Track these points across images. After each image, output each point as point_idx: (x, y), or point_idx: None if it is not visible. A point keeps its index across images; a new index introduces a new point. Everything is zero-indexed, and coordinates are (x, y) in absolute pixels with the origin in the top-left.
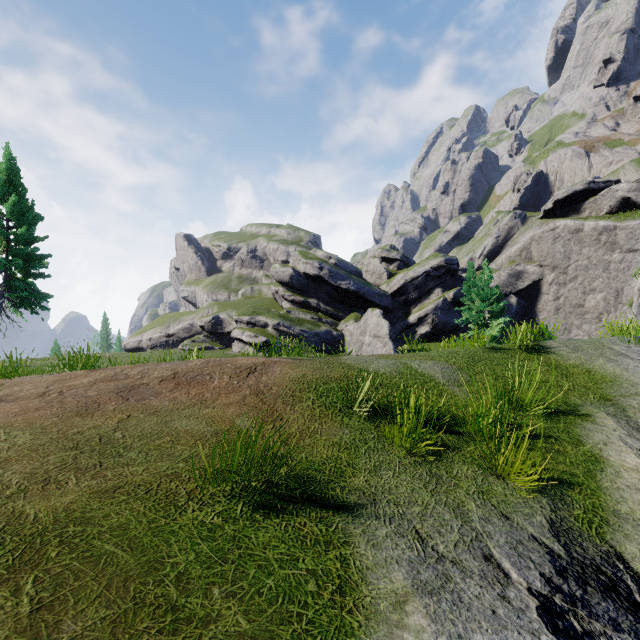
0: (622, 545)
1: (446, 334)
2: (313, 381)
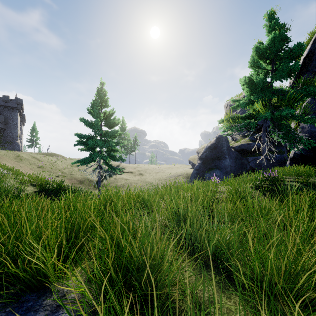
0: None
1: None
2: None
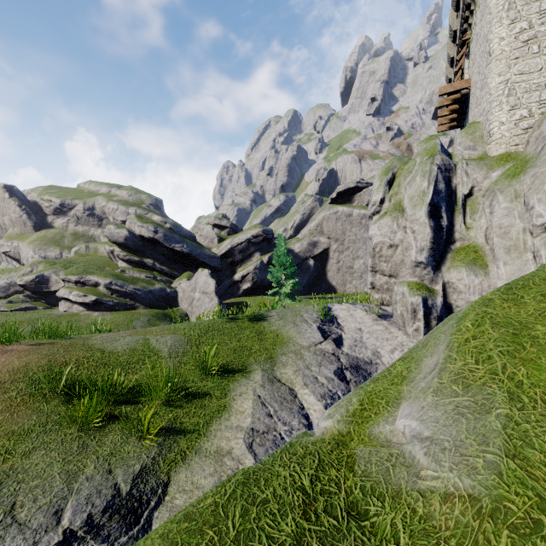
0: (178, 474)
1: (264, 288)
2: (34, 369)
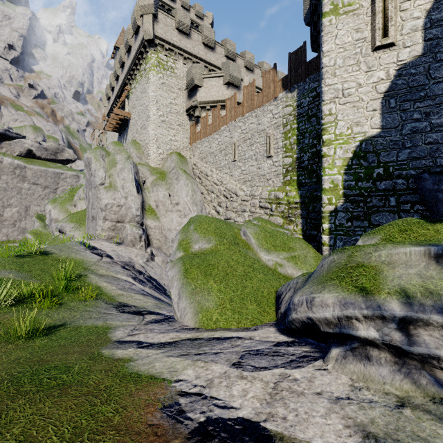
0: (119, 300)
1: None
2: None
